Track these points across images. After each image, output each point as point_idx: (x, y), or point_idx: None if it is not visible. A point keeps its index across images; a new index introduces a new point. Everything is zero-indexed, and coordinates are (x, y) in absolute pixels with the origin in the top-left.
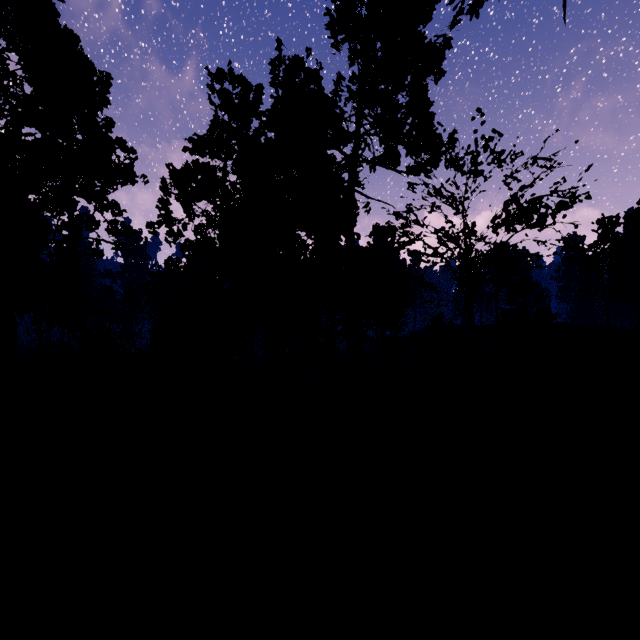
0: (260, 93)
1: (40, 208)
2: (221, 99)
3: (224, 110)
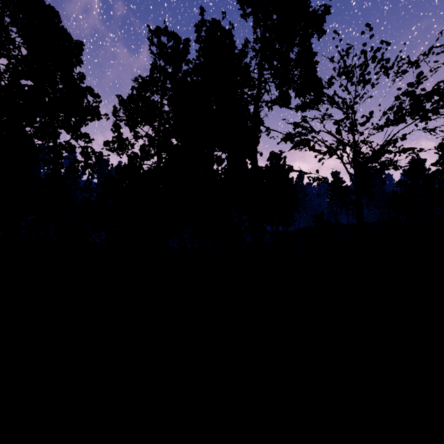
0: (187, 45)
1: (34, 137)
2: (158, 48)
3: (160, 57)
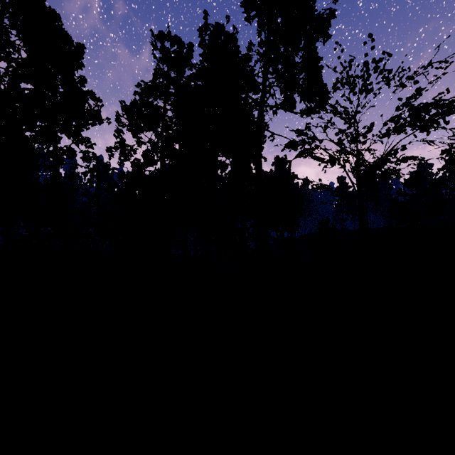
0: (191, 50)
1: (34, 142)
2: (161, 53)
3: (164, 62)
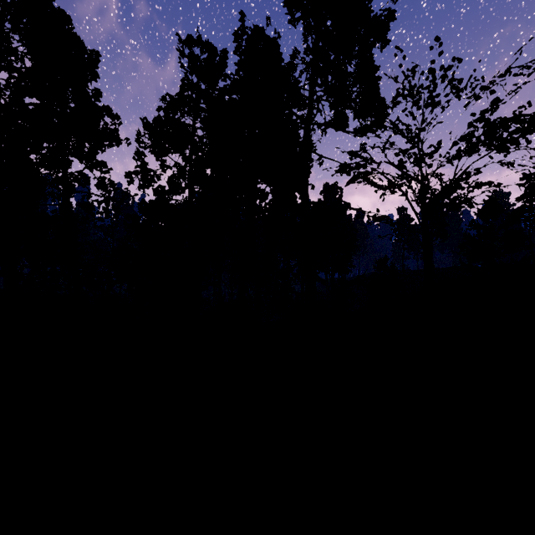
0: (225, 57)
1: (40, 166)
2: (190, 61)
3: (193, 71)
